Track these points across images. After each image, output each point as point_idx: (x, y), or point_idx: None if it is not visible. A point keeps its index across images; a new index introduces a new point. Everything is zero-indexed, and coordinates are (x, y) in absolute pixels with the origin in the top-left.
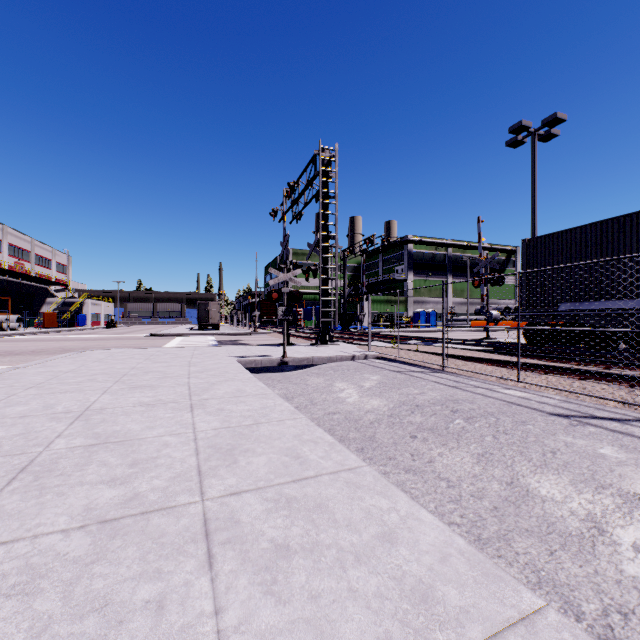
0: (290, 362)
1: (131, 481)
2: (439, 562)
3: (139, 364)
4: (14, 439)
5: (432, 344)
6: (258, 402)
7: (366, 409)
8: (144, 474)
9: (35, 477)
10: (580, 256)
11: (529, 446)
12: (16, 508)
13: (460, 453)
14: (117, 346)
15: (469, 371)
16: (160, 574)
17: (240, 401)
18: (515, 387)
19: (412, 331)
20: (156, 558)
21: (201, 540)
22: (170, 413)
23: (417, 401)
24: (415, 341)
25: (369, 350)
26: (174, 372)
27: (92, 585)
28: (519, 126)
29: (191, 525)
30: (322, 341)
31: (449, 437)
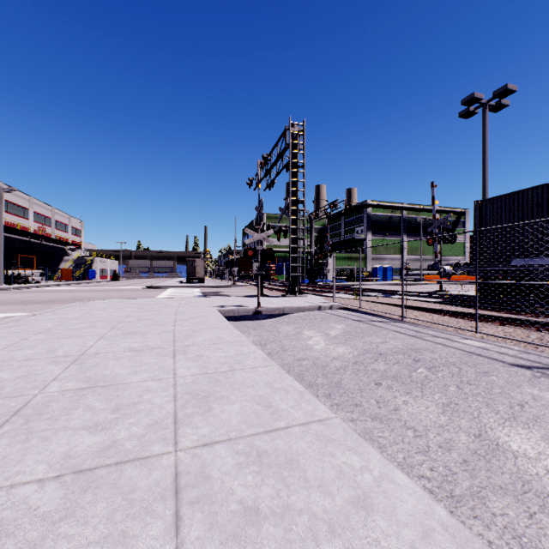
0: (263, 311)
1: (111, 427)
2: (421, 538)
3: (134, 312)
4: (16, 381)
5: (390, 296)
6: (234, 349)
7: (332, 356)
8: (124, 420)
9: (26, 420)
10: (532, 215)
11: (495, 398)
12: (1, 453)
13: (425, 402)
14: (118, 296)
15: (427, 321)
16: (125, 538)
17: (218, 348)
18: (473, 337)
19: (371, 284)
20: (123, 518)
21: (170, 498)
22: (155, 358)
23: (380, 349)
24: (374, 293)
25: (333, 301)
26: (162, 320)
27: (55, 548)
28: (471, 98)
29: (162, 479)
30: (292, 293)
31: (413, 385)
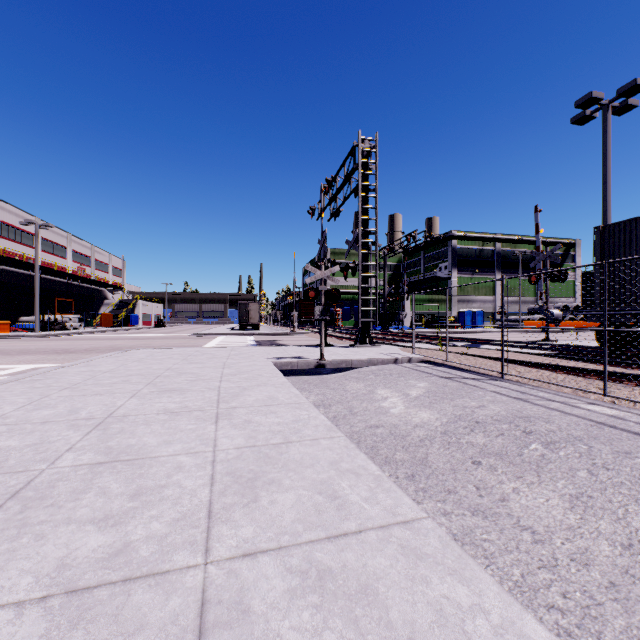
0: (327, 365)
1: (126, 522)
2: None
3: (175, 365)
4: (24, 451)
5: (483, 346)
6: (290, 413)
7: (414, 423)
8: (144, 511)
9: (22, 507)
10: None
11: None
12: None
13: (544, 491)
14: (161, 345)
15: (536, 380)
16: None
17: (270, 411)
18: (599, 402)
19: (457, 332)
20: None
21: None
22: (193, 424)
23: (476, 416)
24: (463, 343)
25: (413, 353)
26: (207, 374)
27: None
28: (588, 98)
29: (182, 611)
30: (361, 342)
31: (525, 467)
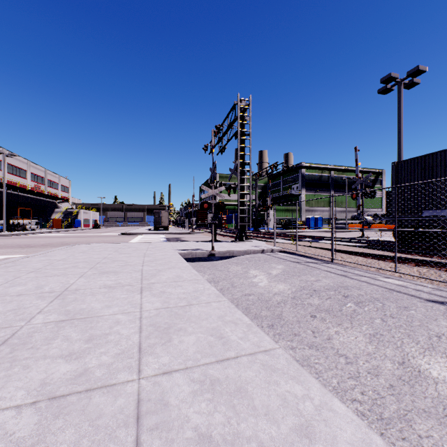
0: (216, 254)
1: (84, 356)
2: None
3: (109, 255)
4: (7, 314)
5: (321, 241)
6: (191, 286)
7: (274, 292)
8: (95, 350)
9: (11, 349)
10: (440, 174)
11: (415, 329)
12: None
13: (354, 332)
14: (98, 241)
15: (353, 263)
16: None
17: (178, 285)
18: (392, 276)
19: (305, 231)
20: (89, 444)
21: (132, 424)
22: (125, 294)
23: (314, 287)
24: (308, 239)
25: (274, 245)
26: (133, 261)
27: None
28: (388, 77)
29: (125, 406)
30: (240, 239)
31: (343, 318)
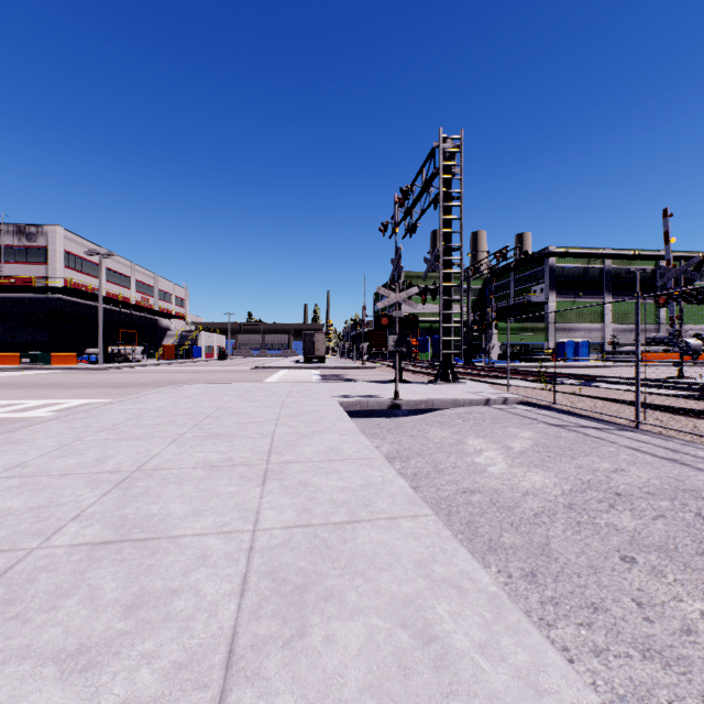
0: (403, 405)
1: (103, 663)
2: None
3: (228, 403)
4: (23, 517)
5: (597, 385)
6: (358, 474)
7: (523, 489)
8: (134, 642)
9: None
10: None
11: None
12: None
13: None
14: (220, 379)
15: (691, 433)
16: None
17: (333, 469)
18: None
19: (557, 366)
20: None
21: None
22: (233, 485)
23: (615, 485)
24: (569, 380)
25: (508, 392)
26: (262, 415)
27: None
28: None
29: None
30: (443, 378)
31: None
